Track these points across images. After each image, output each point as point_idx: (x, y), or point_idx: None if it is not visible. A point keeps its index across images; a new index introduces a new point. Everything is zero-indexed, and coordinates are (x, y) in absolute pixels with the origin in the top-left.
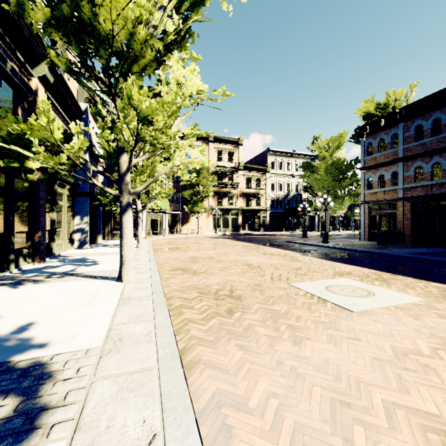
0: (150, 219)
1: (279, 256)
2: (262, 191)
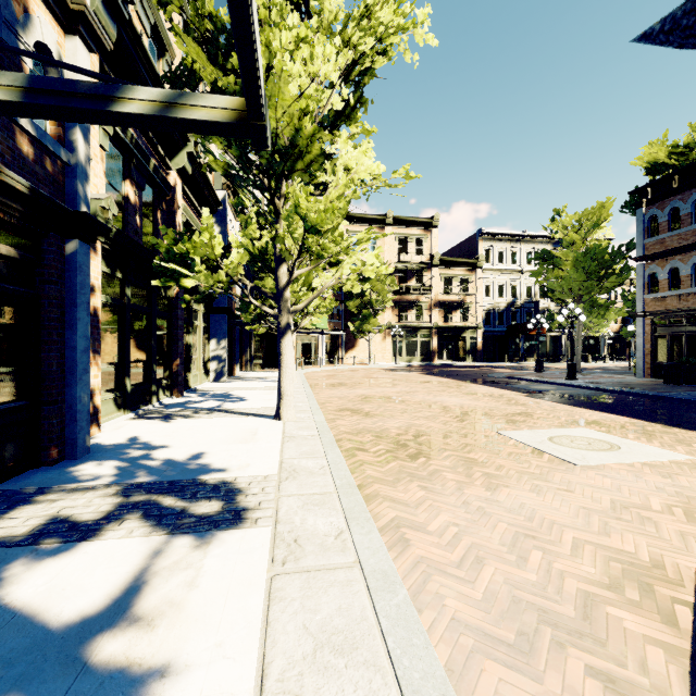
0: (301, 343)
1: (490, 397)
2: (470, 299)
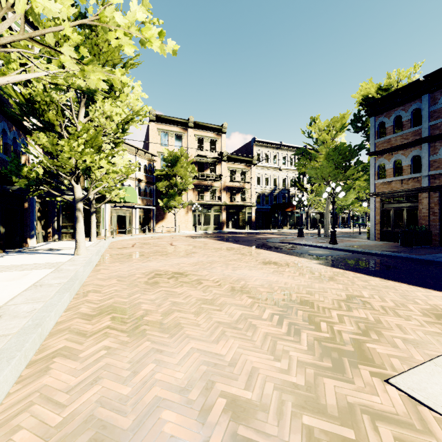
0: (117, 215)
1: (288, 267)
2: (247, 185)
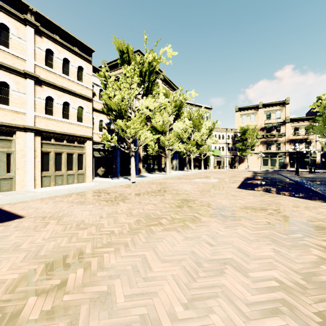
0: (218, 160)
1: (233, 176)
2: (312, 136)
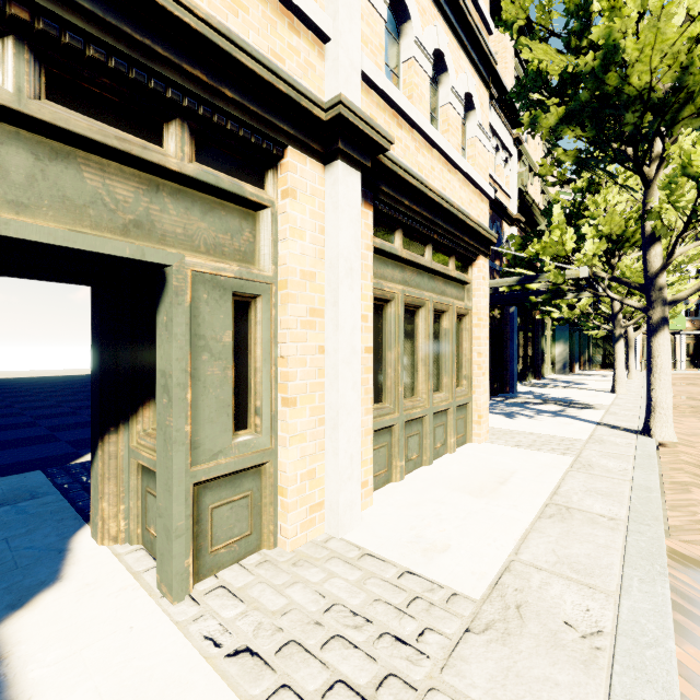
0: None
1: None
2: None
